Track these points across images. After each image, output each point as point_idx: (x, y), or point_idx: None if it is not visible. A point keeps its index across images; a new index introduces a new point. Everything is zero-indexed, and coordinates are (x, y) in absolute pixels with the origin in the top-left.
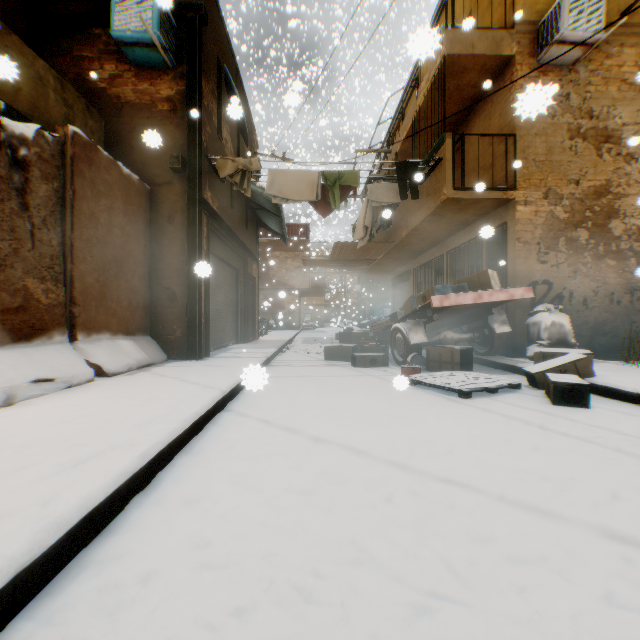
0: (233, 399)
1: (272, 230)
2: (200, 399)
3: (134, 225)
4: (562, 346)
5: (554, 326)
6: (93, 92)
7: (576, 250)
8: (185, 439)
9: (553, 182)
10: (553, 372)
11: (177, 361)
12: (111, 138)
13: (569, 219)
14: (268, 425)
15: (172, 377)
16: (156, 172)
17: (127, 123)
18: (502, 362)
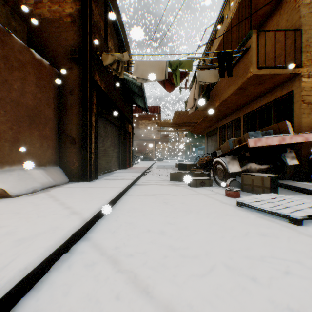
0: (98, 221)
1: (140, 106)
2: (51, 236)
3: (45, 94)
4: None
5: None
6: (24, 13)
7: None
8: None
9: None
10: None
11: (75, 182)
12: (35, 41)
13: None
14: (116, 269)
15: (56, 199)
16: (63, 62)
17: (45, 31)
18: (295, 185)
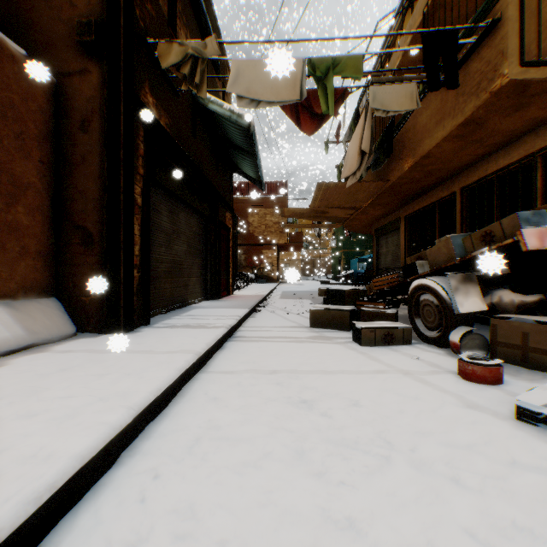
0: (77, 503)
1: (248, 176)
2: None
3: (13, 124)
4: None
5: None
6: None
7: None
8: None
9: None
10: None
11: (90, 336)
12: (4, 12)
13: None
14: None
15: None
16: (65, 57)
17: None
18: None
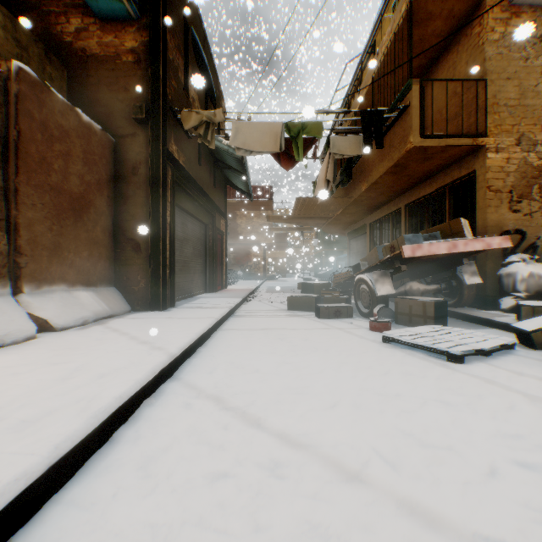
0: (186, 361)
1: (239, 188)
2: (136, 370)
3: (96, 175)
4: (541, 298)
5: (532, 277)
6: (60, 46)
7: None
8: (95, 441)
9: (526, 128)
10: None
11: (140, 312)
12: (77, 91)
13: None
14: (220, 407)
15: (123, 333)
16: (121, 124)
17: (92, 76)
18: (474, 315)
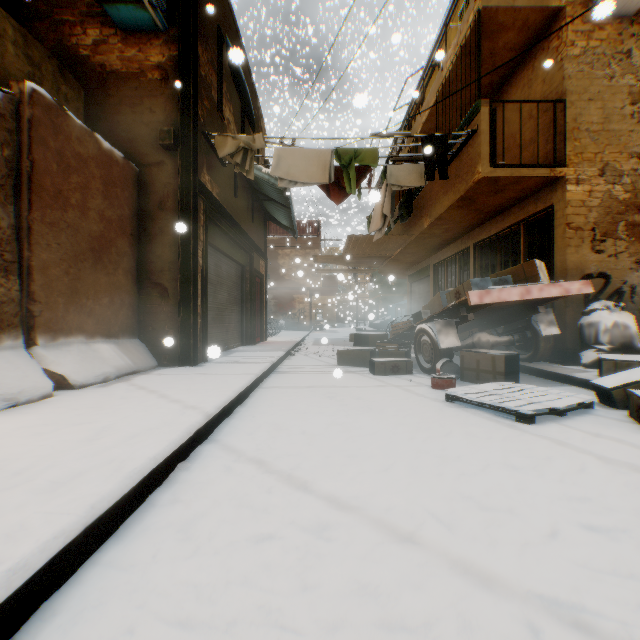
0: (223, 421)
1: (281, 224)
2: (170, 430)
3: (117, 210)
4: (627, 352)
5: (616, 327)
6: (75, 61)
7: (639, 237)
8: (130, 504)
9: (610, 156)
10: (636, 388)
11: (168, 367)
12: (95, 113)
13: (630, 200)
14: (262, 470)
15: (151, 391)
16: (145, 151)
17: (113, 95)
18: (551, 370)
